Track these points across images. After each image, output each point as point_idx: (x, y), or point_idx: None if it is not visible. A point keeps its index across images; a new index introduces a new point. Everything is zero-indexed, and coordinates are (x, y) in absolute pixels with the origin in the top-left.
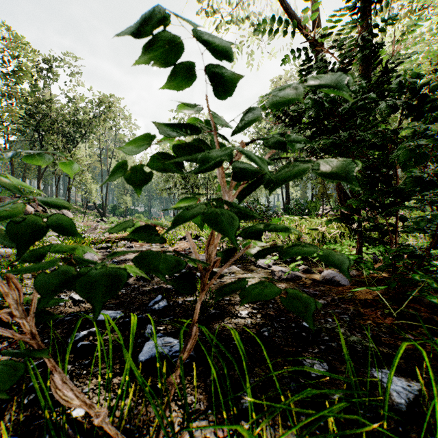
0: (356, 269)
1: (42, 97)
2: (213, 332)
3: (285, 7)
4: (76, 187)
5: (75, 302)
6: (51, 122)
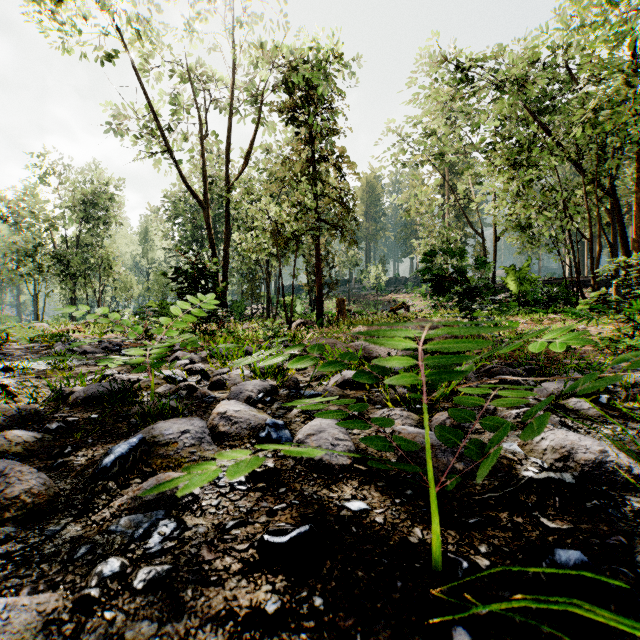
0: None
1: None
2: None
3: (184, 180)
4: None
5: (98, 343)
6: None
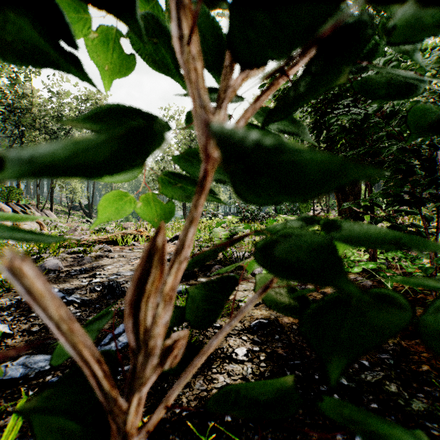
0: (370, 277)
1: (23, 91)
2: (194, 395)
3: None
4: (60, 186)
5: None
6: (32, 117)
